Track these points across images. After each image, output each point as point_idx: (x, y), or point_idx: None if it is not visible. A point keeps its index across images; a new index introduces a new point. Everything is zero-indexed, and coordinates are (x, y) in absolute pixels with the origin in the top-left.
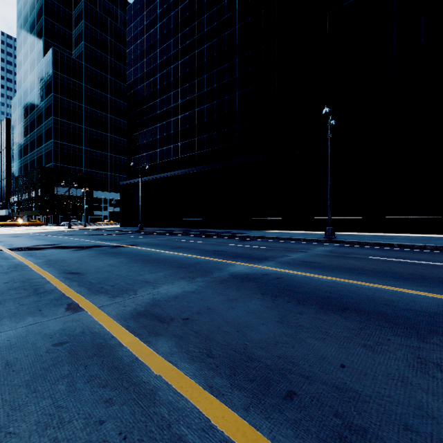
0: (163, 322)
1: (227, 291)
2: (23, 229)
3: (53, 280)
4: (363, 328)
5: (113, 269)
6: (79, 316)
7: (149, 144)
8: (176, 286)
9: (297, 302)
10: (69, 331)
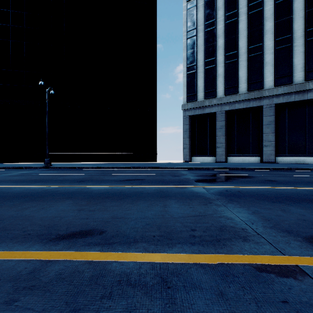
0: None
1: None
2: None
3: None
4: None
5: None
6: None
7: None
8: None
9: None
10: None
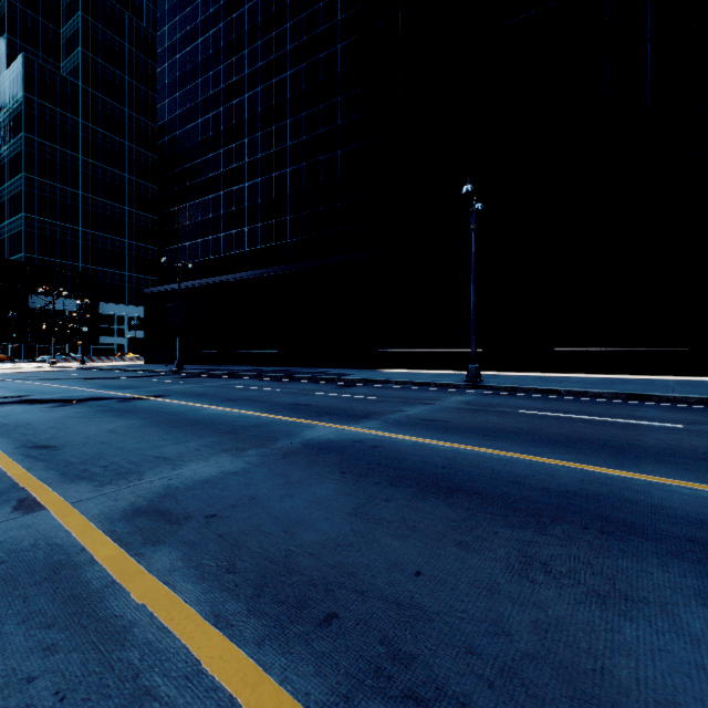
0: (172, 522)
1: (290, 470)
2: None
3: (2, 460)
4: (467, 518)
5: (114, 438)
6: (35, 519)
7: (196, 227)
8: (212, 465)
9: (390, 483)
10: (11, 545)
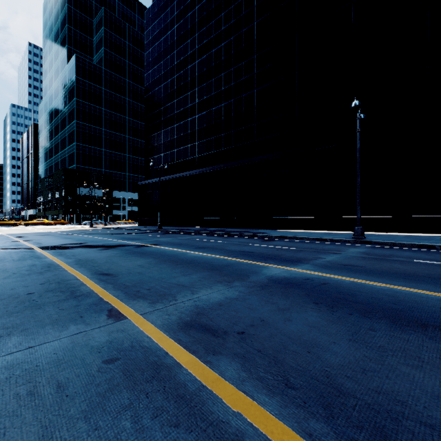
0: (216, 336)
1: (273, 299)
2: (49, 228)
3: (88, 282)
4: None
5: (144, 270)
6: (124, 325)
7: (167, 144)
8: (216, 292)
9: (361, 314)
10: (117, 345)
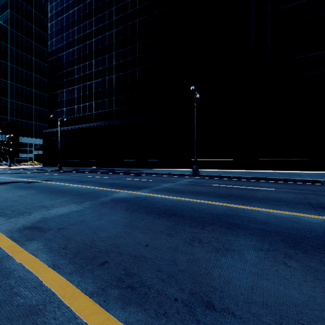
0: (41, 231)
1: (102, 209)
2: None
3: None
4: (174, 225)
5: (20, 199)
6: None
7: (69, 101)
8: (66, 208)
9: (146, 213)
10: None
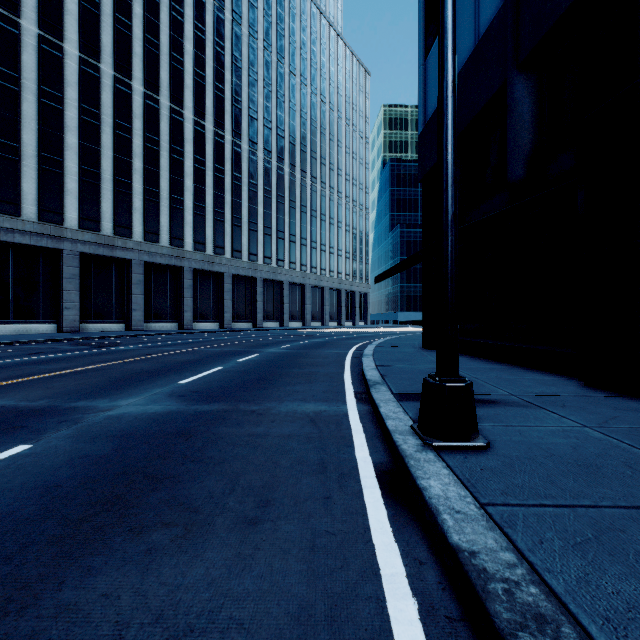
0: None
1: None
2: None
3: None
4: None
5: None
6: None
7: None
8: None
9: None
10: None
